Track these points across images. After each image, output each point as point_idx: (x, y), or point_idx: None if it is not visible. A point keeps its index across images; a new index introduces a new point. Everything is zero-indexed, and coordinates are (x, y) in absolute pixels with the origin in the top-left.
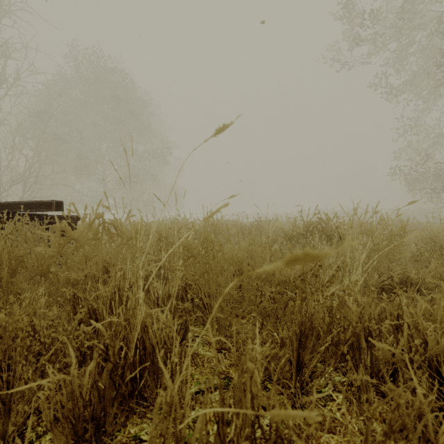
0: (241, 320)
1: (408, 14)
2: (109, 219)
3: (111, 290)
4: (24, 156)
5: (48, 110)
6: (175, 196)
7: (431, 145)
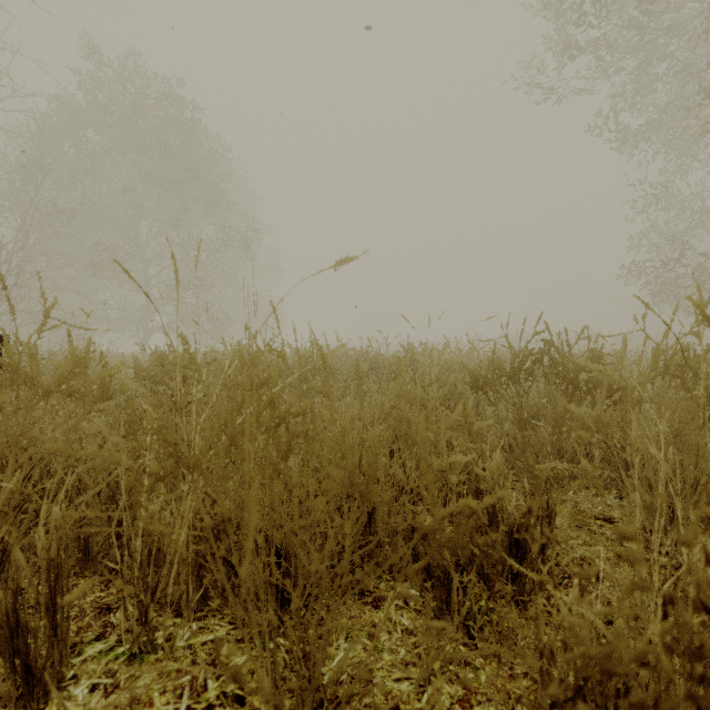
0: (373, 612)
1: (658, 2)
2: None
3: None
4: None
5: (44, 161)
6: (174, 265)
7: (688, 227)
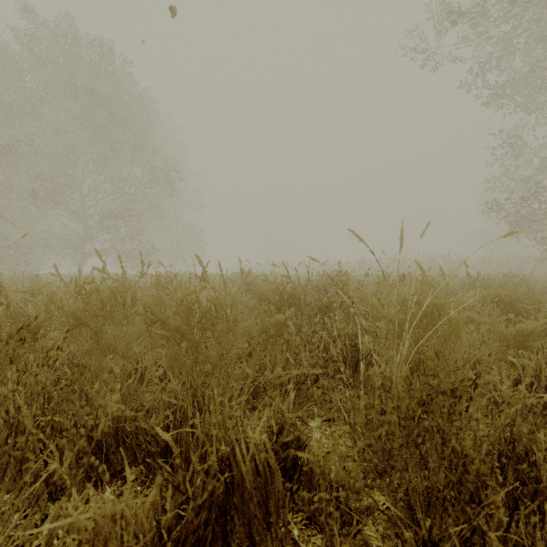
0: None
1: None
2: None
3: None
4: None
5: None
6: None
7: (540, 170)
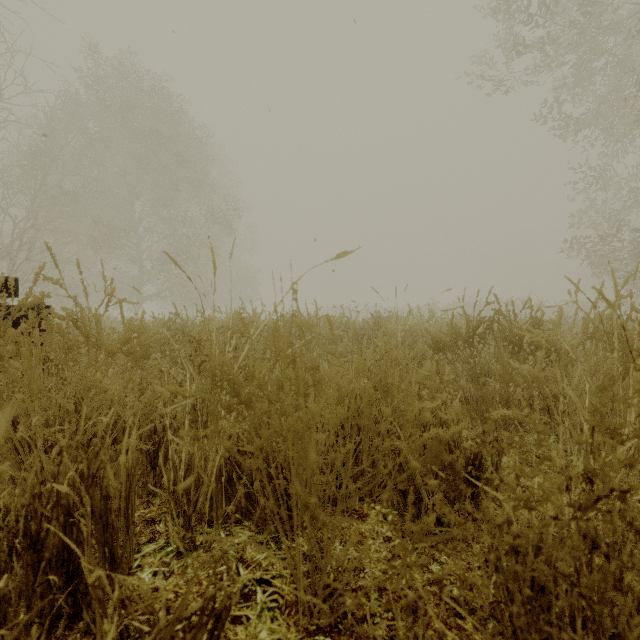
0: (359, 524)
1: (596, 5)
2: (63, 309)
3: (30, 490)
4: (11, 218)
5: (50, 149)
6: (213, 257)
7: (625, 206)
